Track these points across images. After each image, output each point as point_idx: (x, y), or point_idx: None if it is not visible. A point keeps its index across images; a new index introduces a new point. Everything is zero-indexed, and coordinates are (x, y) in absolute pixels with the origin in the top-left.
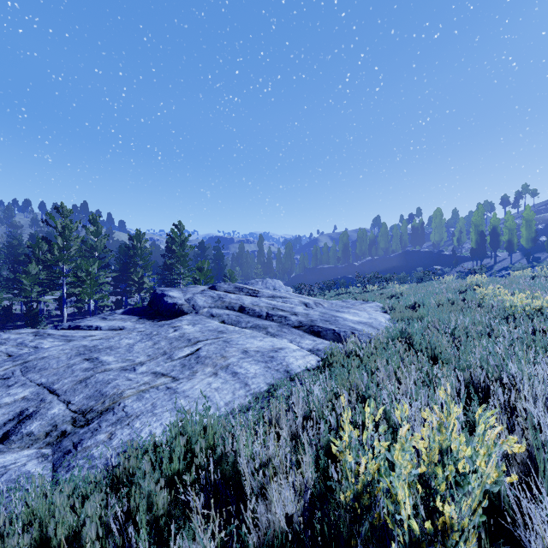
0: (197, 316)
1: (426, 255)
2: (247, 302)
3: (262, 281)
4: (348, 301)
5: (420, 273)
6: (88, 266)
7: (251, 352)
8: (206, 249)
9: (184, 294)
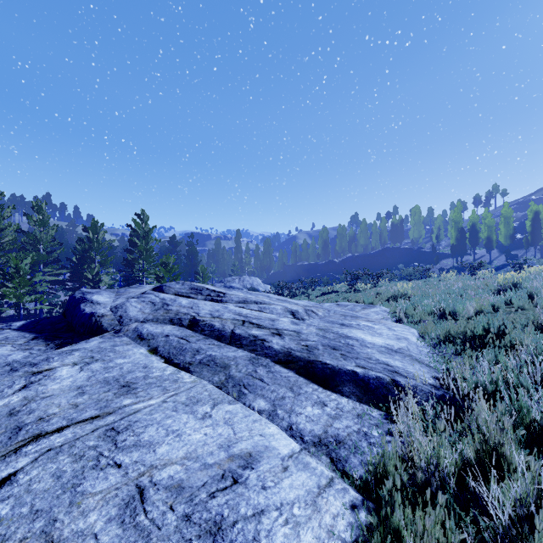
0: (112, 339)
1: (407, 252)
2: (204, 312)
3: (239, 278)
4: (345, 305)
5: (410, 270)
6: (17, 261)
7: (154, 498)
8: (178, 244)
9: (116, 297)
